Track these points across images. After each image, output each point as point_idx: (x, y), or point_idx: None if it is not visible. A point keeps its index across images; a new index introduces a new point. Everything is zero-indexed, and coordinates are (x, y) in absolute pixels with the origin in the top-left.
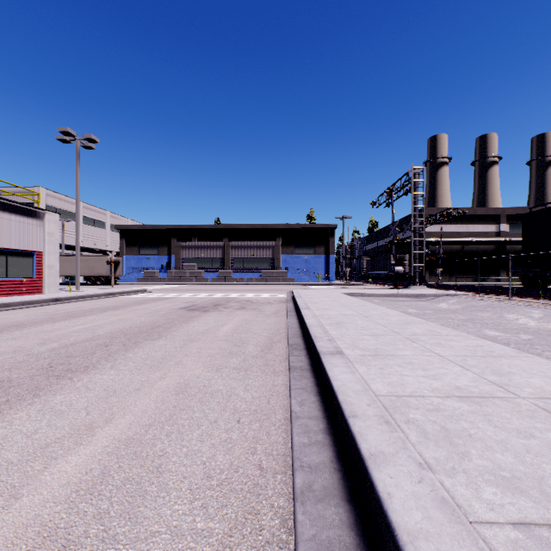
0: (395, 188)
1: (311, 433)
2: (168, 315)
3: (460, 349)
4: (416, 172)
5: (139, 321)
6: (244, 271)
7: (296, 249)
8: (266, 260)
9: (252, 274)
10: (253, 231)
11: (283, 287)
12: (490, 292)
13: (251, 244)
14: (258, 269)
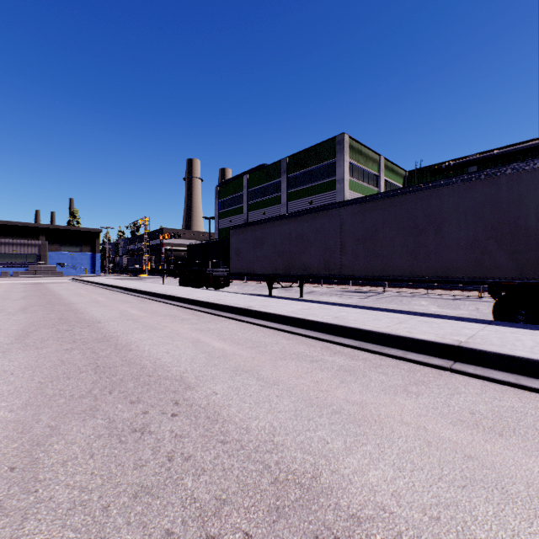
0: (139, 222)
1: (99, 286)
2: (28, 285)
3: (125, 282)
4: (146, 219)
5: (23, 286)
6: (5, 266)
7: (62, 247)
8: (32, 256)
9: (17, 268)
10: (11, 227)
11: (59, 278)
12: (170, 276)
13: (14, 241)
14: (23, 264)
